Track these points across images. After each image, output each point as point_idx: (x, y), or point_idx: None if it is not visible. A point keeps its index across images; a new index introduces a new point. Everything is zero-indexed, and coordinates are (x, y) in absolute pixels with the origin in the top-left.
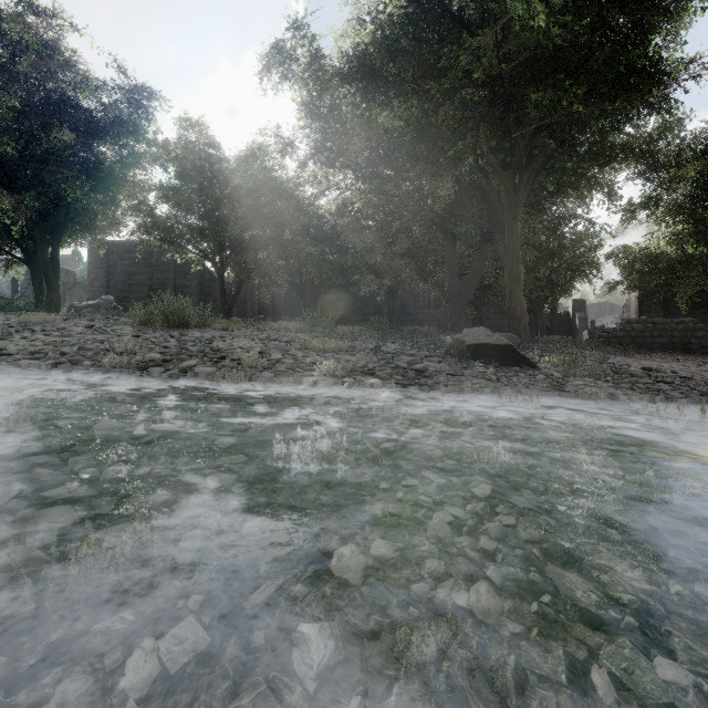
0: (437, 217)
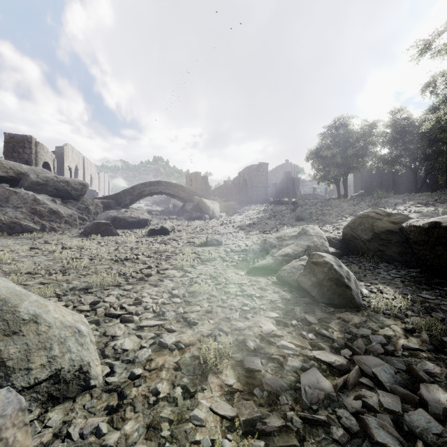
0: None
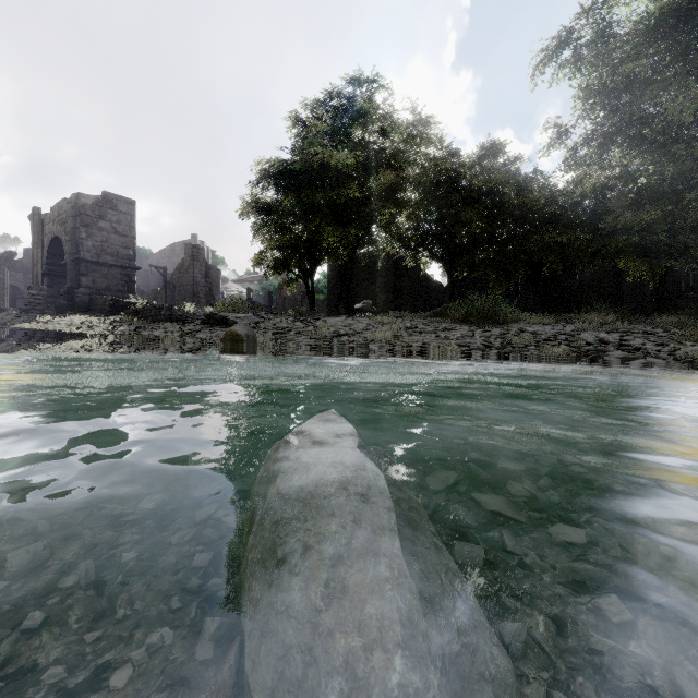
0: None
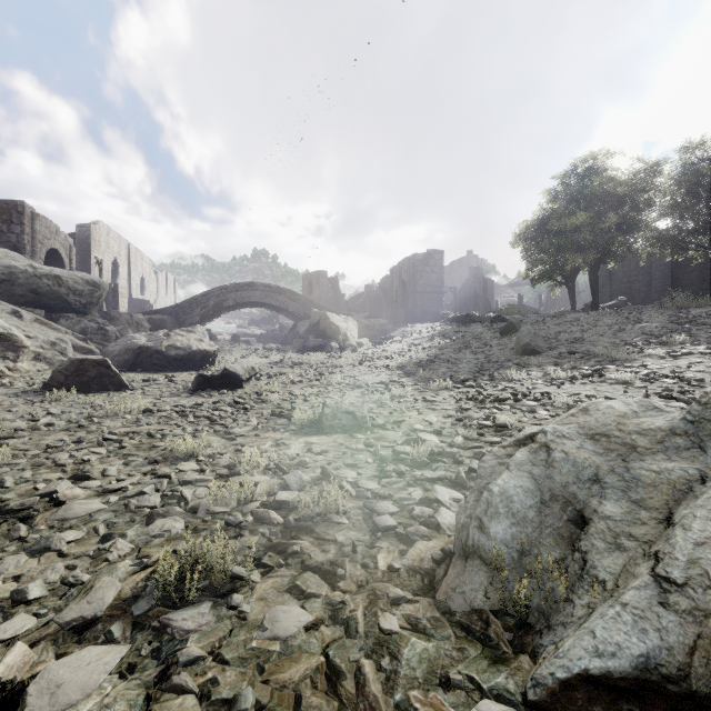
0: None
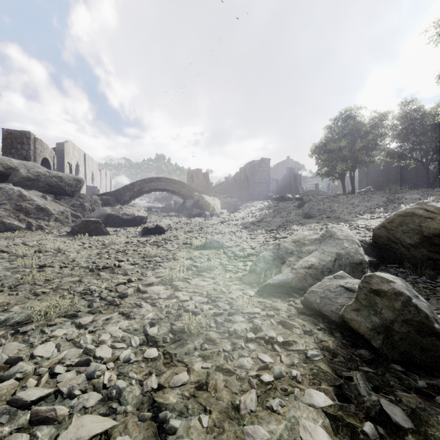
0: None
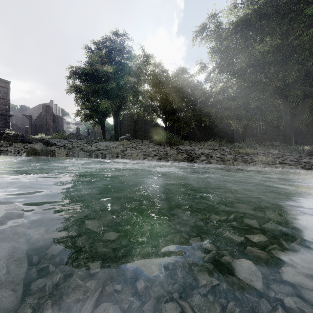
0: (279, 89)
